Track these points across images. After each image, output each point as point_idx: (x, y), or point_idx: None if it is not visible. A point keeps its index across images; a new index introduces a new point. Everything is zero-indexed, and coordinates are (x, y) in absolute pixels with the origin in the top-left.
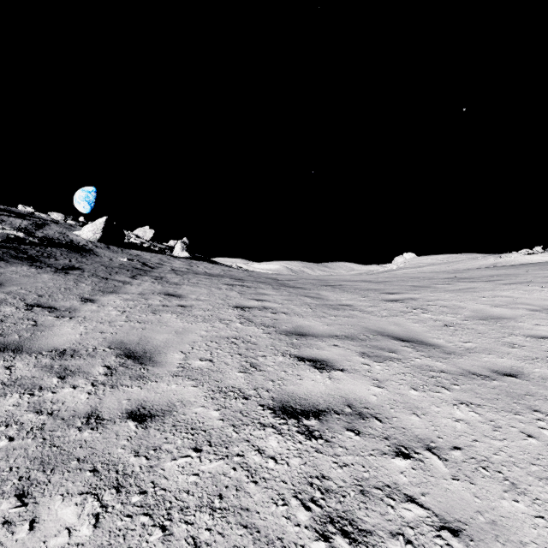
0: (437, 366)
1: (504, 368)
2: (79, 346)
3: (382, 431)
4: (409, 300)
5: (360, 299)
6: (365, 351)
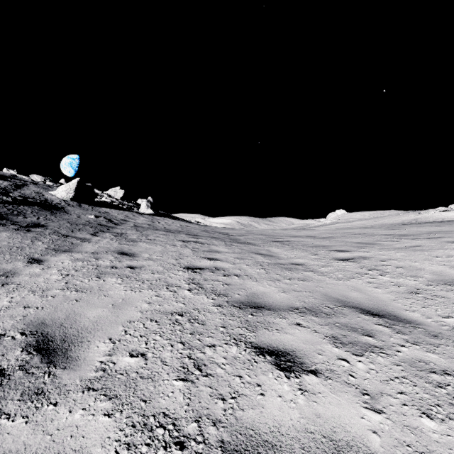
0: (433, 360)
1: None
2: None
3: None
4: (361, 260)
5: (310, 257)
6: (335, 334)
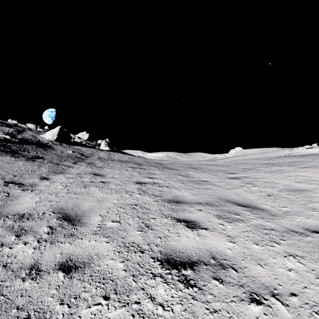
0: (268, 225)
1: (312, 227)
2: (33, 211)
3: (238, 280)
4: (243, 178)
5: (212, 177)
6: (219, 214)
